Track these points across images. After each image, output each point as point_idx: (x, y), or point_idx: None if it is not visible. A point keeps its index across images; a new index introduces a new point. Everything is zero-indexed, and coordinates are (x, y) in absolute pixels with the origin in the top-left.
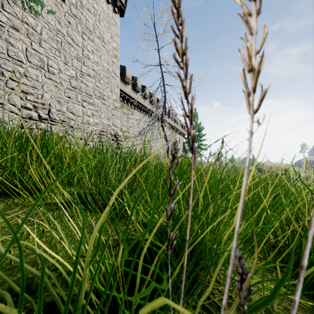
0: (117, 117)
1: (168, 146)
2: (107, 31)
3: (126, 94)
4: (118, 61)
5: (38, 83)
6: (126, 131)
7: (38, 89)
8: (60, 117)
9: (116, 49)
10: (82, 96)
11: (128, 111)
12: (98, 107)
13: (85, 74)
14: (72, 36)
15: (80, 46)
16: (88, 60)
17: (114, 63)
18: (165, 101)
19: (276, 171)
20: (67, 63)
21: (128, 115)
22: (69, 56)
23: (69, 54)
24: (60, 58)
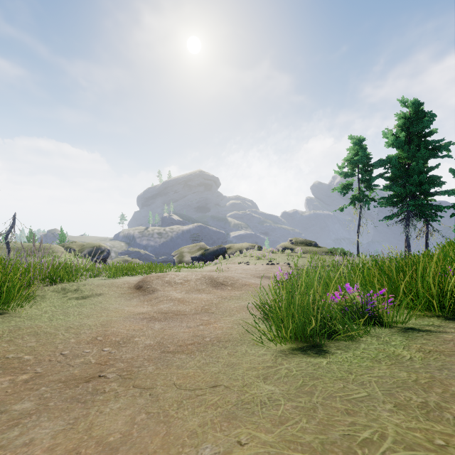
0: None
1: None
2: None
3: None
4: None
5: None
6: None
7: None
8: None
9: None
10: None
11: None
12: None
13: None
14: None
15: None
16: None
17: None
18: None
19: (88, 250)
20: None
21: None
22: None
23: None
24: None
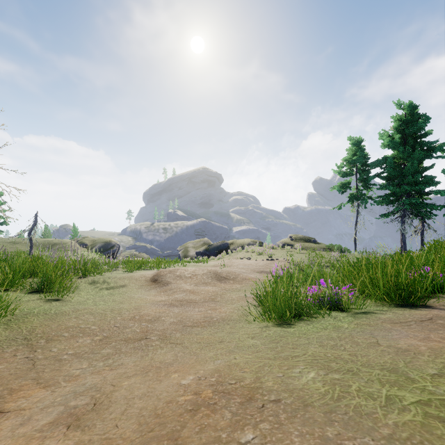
0: None
1: None
2: None
3: None
4: None
5: None
6: None
7: None
8: None
9: None
10: None
11: None
12: None
13: None
14: None
15: None
16: None
17: None
18: None
19: (100, 245)
20: None
21: None
22: None
23: None
24: None
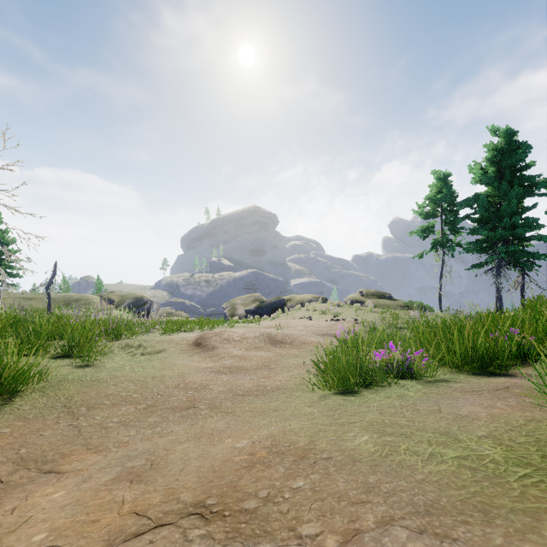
0: None
1: None
2: None
3: None
4: None
5: None
6: None
7: None
8: None
9: None
10: None
11: None
12: None
13: None
14: None
15: None
16: None
17: None
18: None
19: (129, 301)
20: None
21: None
22: None
23: None
24: None
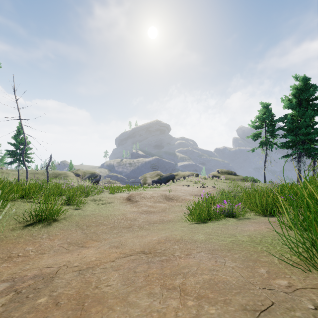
0: None
1: (28, 172)
2: None
3: None
4: None
5: None
6: None
7: None
8: None
9: None
10: None
11: None
12: None
13: None
14: None
15: None
16: None
17: None
18: (26, 144)
19: (88, 175)
20: None
21: None
22: None
23: None
24: None
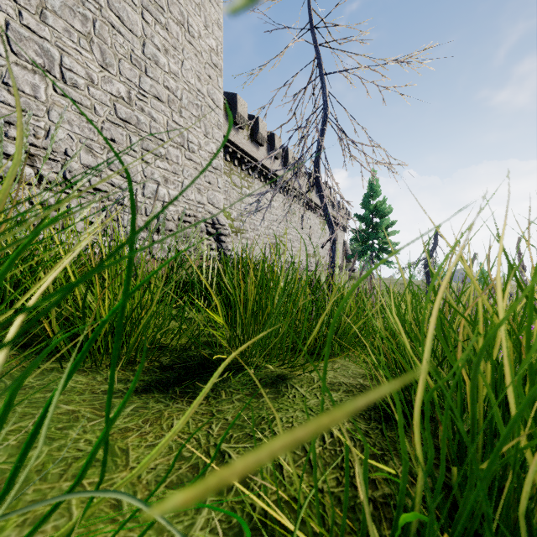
0: (217, 188)
1: (334, 238)
2: (196, 12)
3: (238, 149)
4: (220, 75)
5: (37, 103)
6: (238, 218)
7: (37, 115)
8: (90, 181)
9: (215, 52)
10: (143, 140)
11: (241, 180)
12: (177, 166)
13: (148, 95)
14: (120, 11)
15: (137, 35)
16: (156, 67)
17: (212, 79)
18: (325, 116)
19: None
20: (109, 66)
21: (242, 189)
22: (112, 53)
23: (113, 48)
24: (92, 55)
